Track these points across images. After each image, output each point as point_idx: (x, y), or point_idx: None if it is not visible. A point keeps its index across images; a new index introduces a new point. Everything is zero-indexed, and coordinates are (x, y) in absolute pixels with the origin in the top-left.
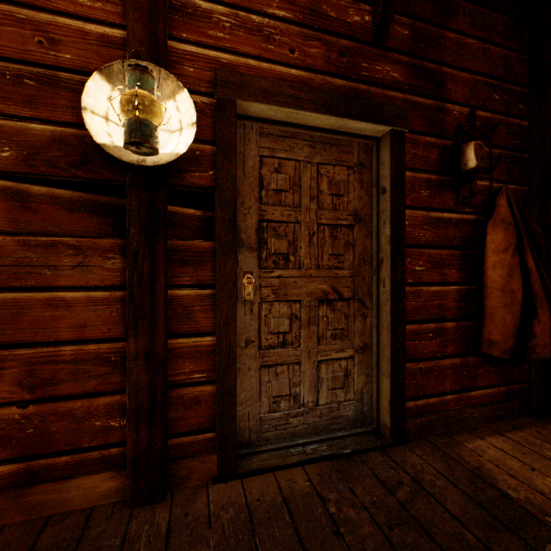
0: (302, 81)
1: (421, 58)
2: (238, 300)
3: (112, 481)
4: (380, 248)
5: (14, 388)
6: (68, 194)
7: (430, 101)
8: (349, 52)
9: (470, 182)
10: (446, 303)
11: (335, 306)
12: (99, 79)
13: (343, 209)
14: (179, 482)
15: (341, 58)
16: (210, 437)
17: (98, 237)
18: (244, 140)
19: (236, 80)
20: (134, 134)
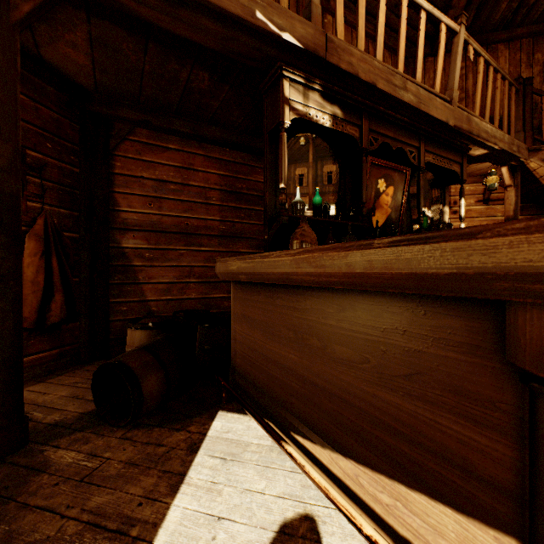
0: None
1: None
2: None
3: None
4: None
5: None
6: None
7: None
8: None
9: None
10: None
11: None
12: None
13: None
14: None
15: None
16: None
17: None
18: None
19: None
20: None
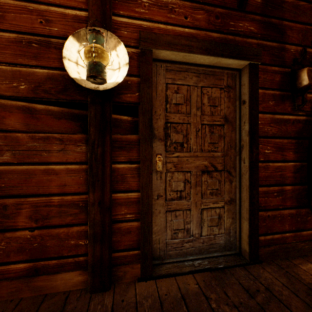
0: (192, 35)
1: (269, 16)
2: (153, 170)
3: (80, 276)
4: (242, 138)
5: (27, 220)
6: (56, 109)
7: (274, 43)
8: (222, 15)
9: (303, 95)
10: (286, 174)
11: (212, 175)
12: (72, 40)
13: (217, 115)
14: (118, 279)
15: (216, 19)
16: (136, 253)
17: (72, 133)
18: (156, 74)
19: (152, 37)
20: (92, 71)
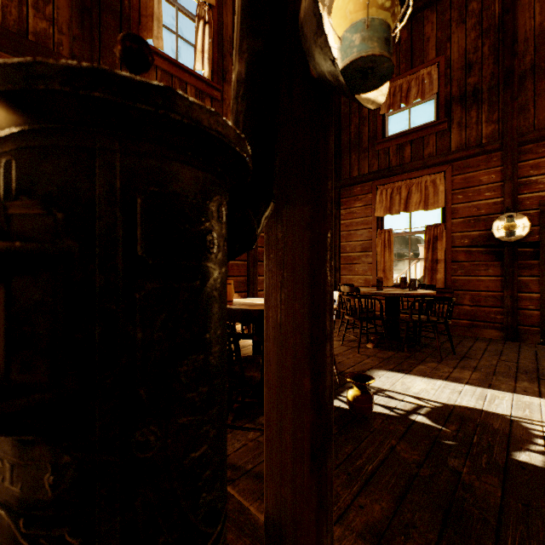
0: None
1: None
2: None
3: (497, 333)
4: None
5: (468, 302)
6: (482, 249)
7: None
8: None
9: None
10: None
11: None
12: (496, 221)
13: None
14: (522, 340)
15: None
16: (536, 329)
17: (492, 261)
18: None
19: None
20: (508, 235)
